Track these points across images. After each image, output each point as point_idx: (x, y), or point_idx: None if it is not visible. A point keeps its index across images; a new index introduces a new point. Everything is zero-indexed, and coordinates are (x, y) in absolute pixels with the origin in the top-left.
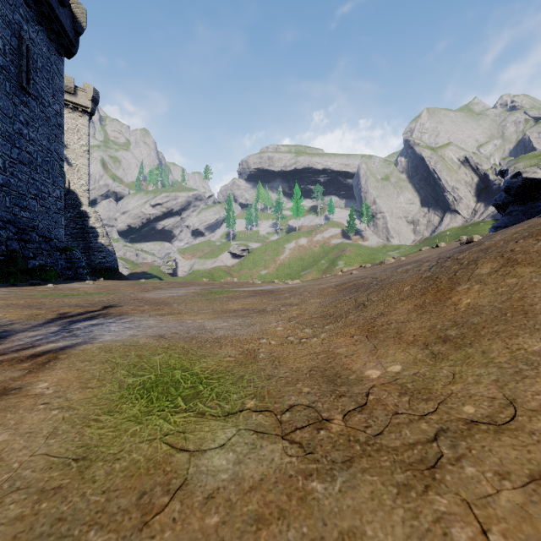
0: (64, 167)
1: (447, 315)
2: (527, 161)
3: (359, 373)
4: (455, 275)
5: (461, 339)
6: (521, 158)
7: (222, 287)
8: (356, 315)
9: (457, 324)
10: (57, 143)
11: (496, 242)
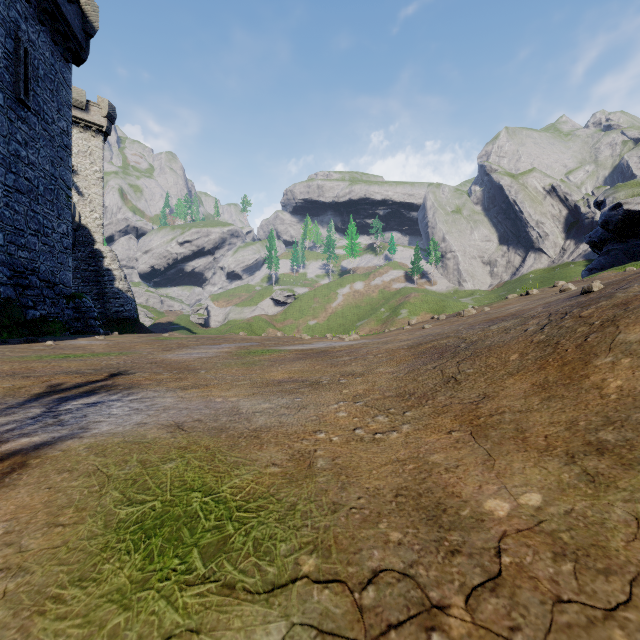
0: (74, 198)
1: (591, 405)
2: (628, 190)
3: (475, 504)
4: (585, 341)
5: (627, 449)
6: (621, 186)
7: (263, 345)
8: (447, 396)
9: (612, 421)
10: (64, 168)
11: (636, 294)
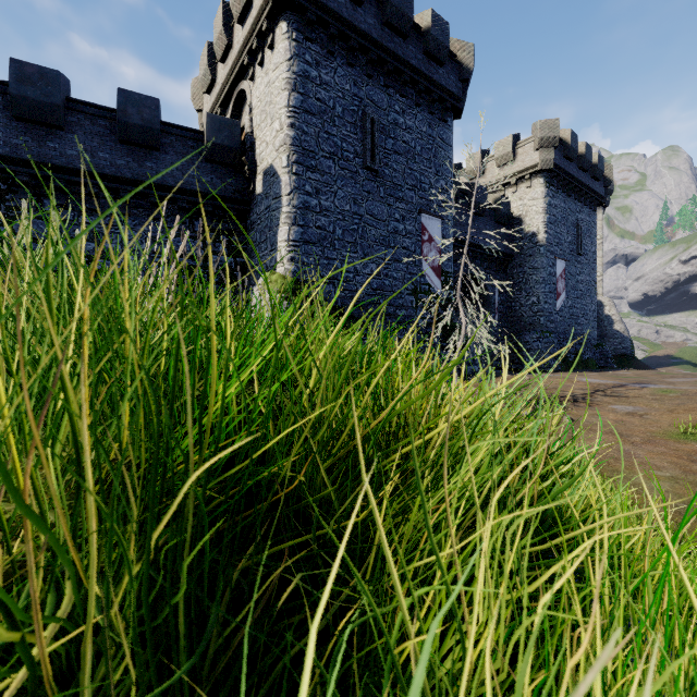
0: None
1: None
2: None
3: None
4: None
5: None
6: None
7: None
8: None
9: None
10: (593, 273)
11: None
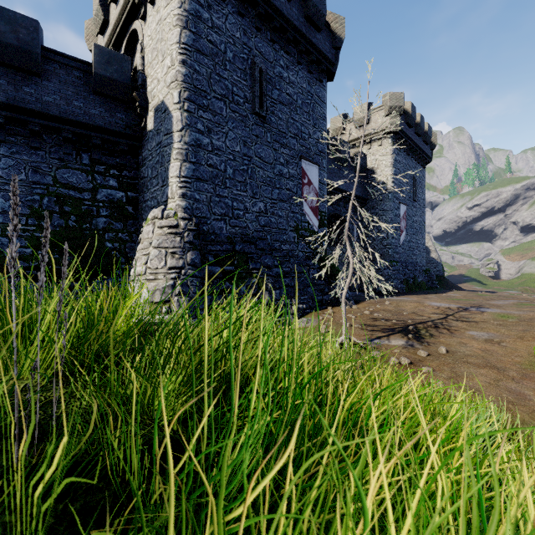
0: None
1: None
2: None
3: None
4: None
5: None
6: None
7: (530, 302)
8: None
9: None
10: (423, 215)
11: None
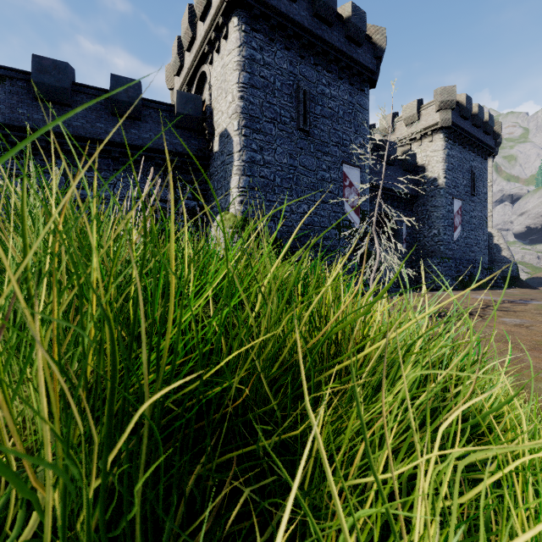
0: None
1: None
2: None
3: None
4: None
5: None
6: None
7: None
8: None
9: None
10: (484, 210)
11: None
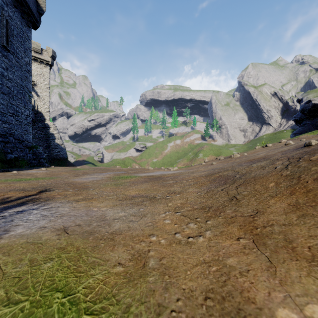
0: (35, 97)
1: None
2: (314, 94)
3: (268, 313)
4: None
5: None
6: (310, 92)
7: (128, 173)
8: (232, 210)
9: None
10: (27, 81)
11: None
